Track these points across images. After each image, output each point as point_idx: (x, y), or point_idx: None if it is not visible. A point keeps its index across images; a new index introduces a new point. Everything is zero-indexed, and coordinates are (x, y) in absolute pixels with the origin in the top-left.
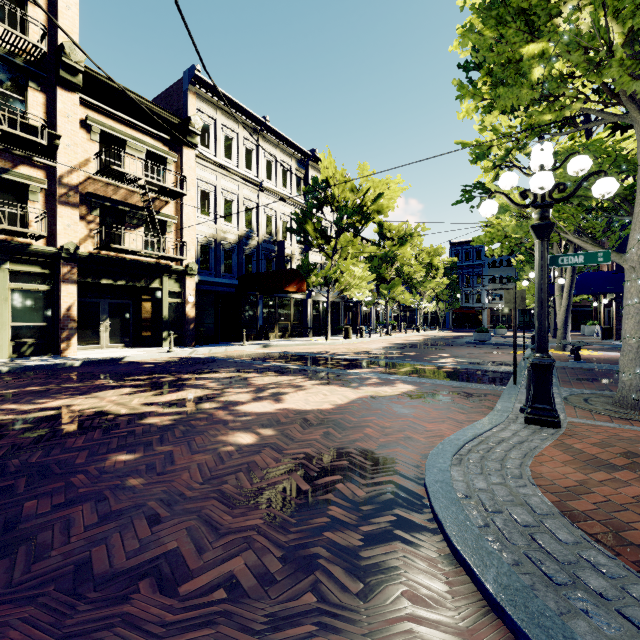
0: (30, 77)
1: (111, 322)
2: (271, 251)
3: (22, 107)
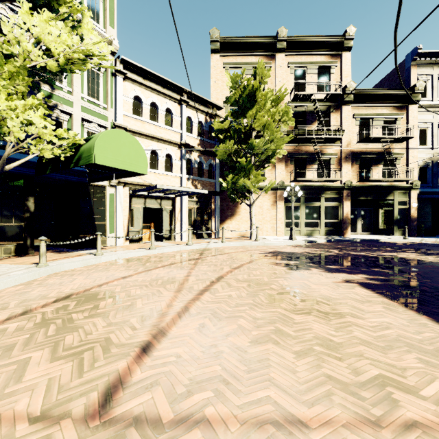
0: (331, 108)
1: (362, 220)
2: None
3: (327, 123)
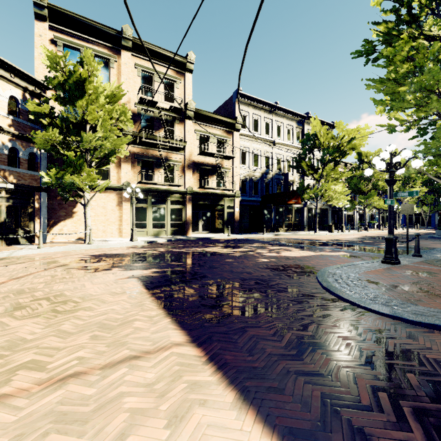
0: (176, 119)
1: (203, 221)
2: (280, 179)
3: (173, 132)
